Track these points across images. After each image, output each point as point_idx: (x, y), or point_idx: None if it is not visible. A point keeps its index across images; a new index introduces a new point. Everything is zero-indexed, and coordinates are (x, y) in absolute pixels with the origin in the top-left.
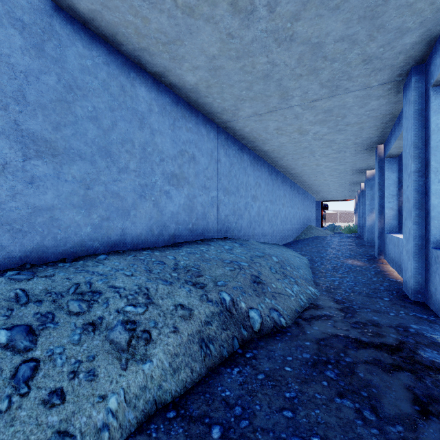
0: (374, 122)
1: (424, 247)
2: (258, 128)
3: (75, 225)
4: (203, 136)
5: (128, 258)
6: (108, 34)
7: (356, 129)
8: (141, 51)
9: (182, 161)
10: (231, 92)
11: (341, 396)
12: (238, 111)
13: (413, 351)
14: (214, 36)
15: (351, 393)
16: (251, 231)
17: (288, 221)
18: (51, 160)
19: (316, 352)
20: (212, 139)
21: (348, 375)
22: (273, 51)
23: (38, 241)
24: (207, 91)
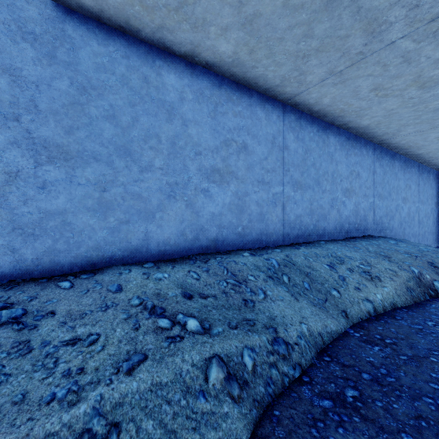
0: None
1: None
2: (415, 140)
3: (307, 224)
4: (364, 156)
5: (337, 244)
6: (321, 115)
7: None
8: (337, 117)
9: (351, 178)
10: (397, 123)
11: None
12: (399, 132)
13: None
14: (398, 101)
15: None
16: (401, 231)
17: None
18: (300, 191)
19: None
20: (370, 156)
21: None
22: None
23: (297, 232)
24: (376, 126)
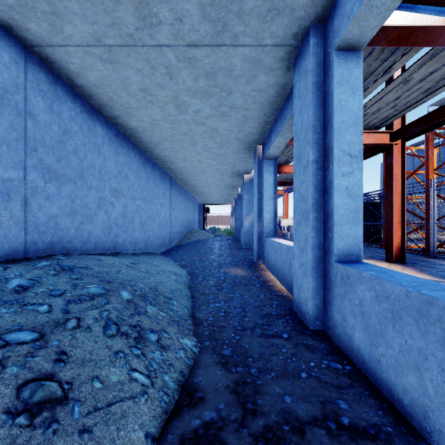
0: (258, 111)
1: (322, 260)
2: (112, 80)
3: None
4: None
5: None
6: None
7: (240, 117)
8: None
9: None
10: None
11: None
12: (61, 21)
13: None
14: None
15: None
16: (110, 239)
17: (169, 225)
18: None
19: None
20: (5, 65)
21: None
22: None
23: None
24: None
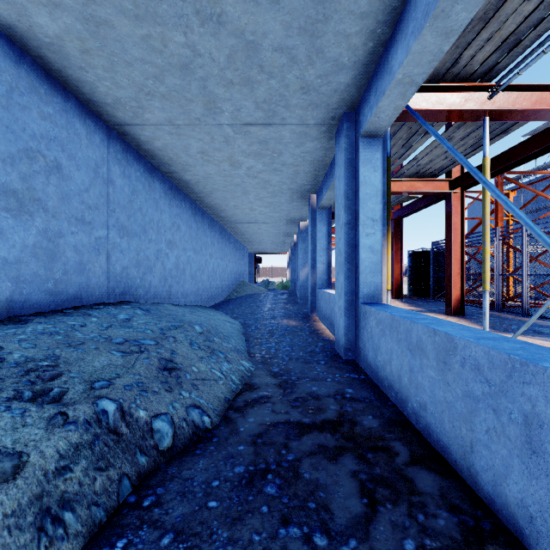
0: (309, 167)
1: (354, 303)
2: (175, 146)
3: None
4: (80, 136)
5: None
6: None
7: (292, 172)
8: None
9: (31, 168)
10: (129, 75)
11: (286, 522)
12: (143, 111)
13: (352, 422)
14: None
15: (298, 511)
16: (166, 290)
17: (217, 276)
18: None
19: (252, 458)
20: (97, 146)
21: (292, 483)
22: (194, 29)
23: None
24: (84, 58)
